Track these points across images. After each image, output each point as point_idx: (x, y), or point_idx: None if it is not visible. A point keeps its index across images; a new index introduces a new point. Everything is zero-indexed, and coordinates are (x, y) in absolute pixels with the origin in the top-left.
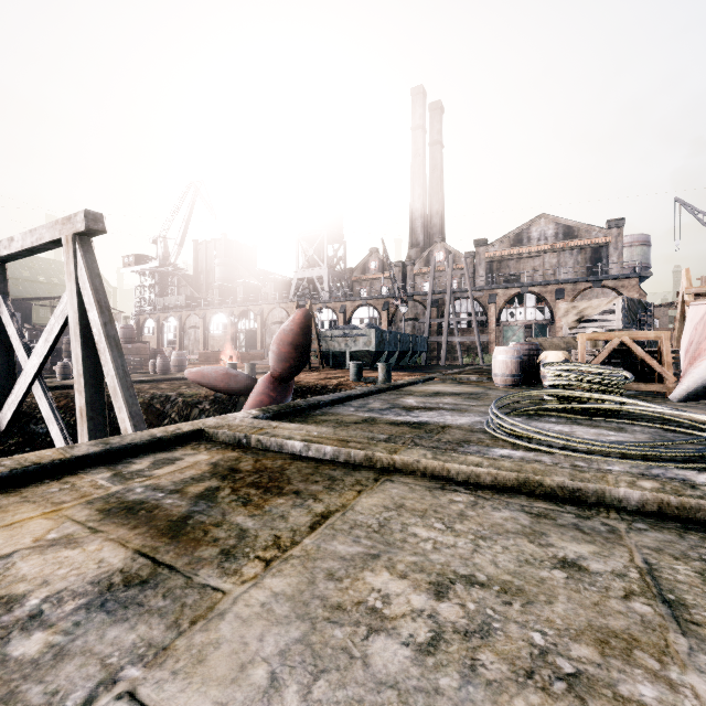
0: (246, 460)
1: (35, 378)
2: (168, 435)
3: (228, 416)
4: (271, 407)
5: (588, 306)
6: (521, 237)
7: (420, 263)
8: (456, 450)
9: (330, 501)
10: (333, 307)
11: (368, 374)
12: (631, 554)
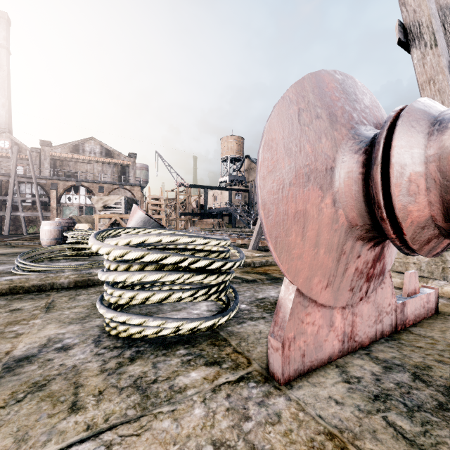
0: None
1: None
2: None
3: None
4: None
5: (109, 199)
6: (78, 148)
7: None
8: None
9: None
10: None
11: None
12: (49, 300)
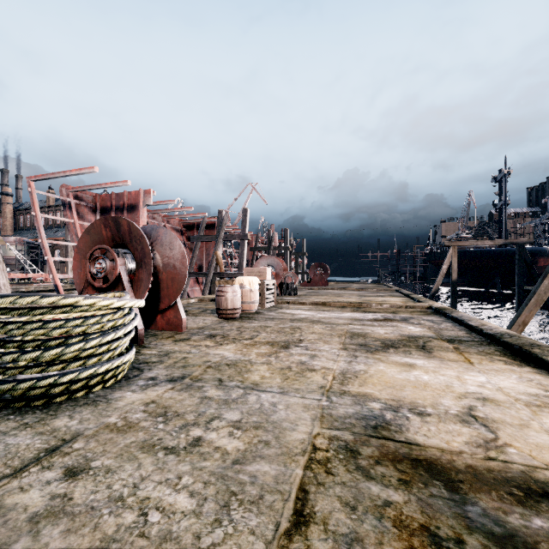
0: None
1: None
2: None
3: None
4: None
5: None
6: None
7: None
8: None
9: None
10: None
11: None
12: None
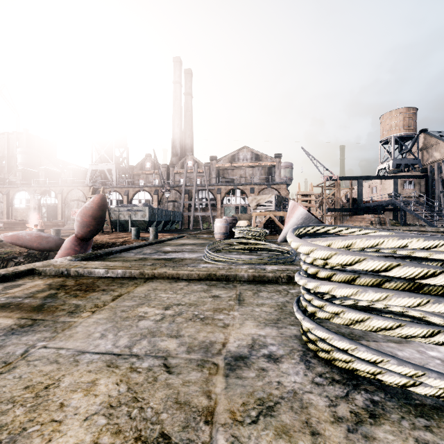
0: (69, 281)
1: None
2: (10, 272)
3: (51, 260)
4: (80, 255)
5: (261, 198)
6: (234, 157)
7: (178, 166)
8: (184, 266)
9: (121, 291)
10: (120, 191)
11: (144, 235)
12: (237, 291)
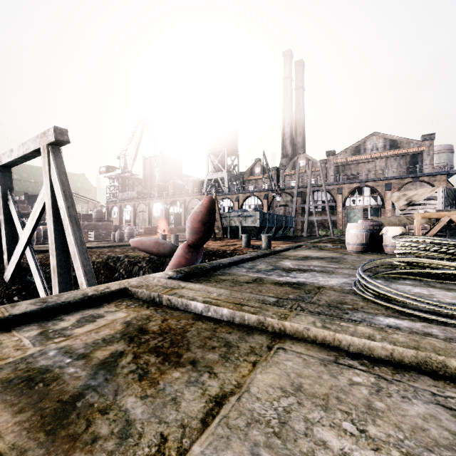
0: (155, 319)
1: (27, 245)
2: (97, 293)
3: (149, 276)
4: (183, 269)
5: (415, 193)
6: (359, 149)
7: (289, 167)
8: (341, 317)
9: (225, 377)
10: (231, 197)
11: (255, 242)
12: None
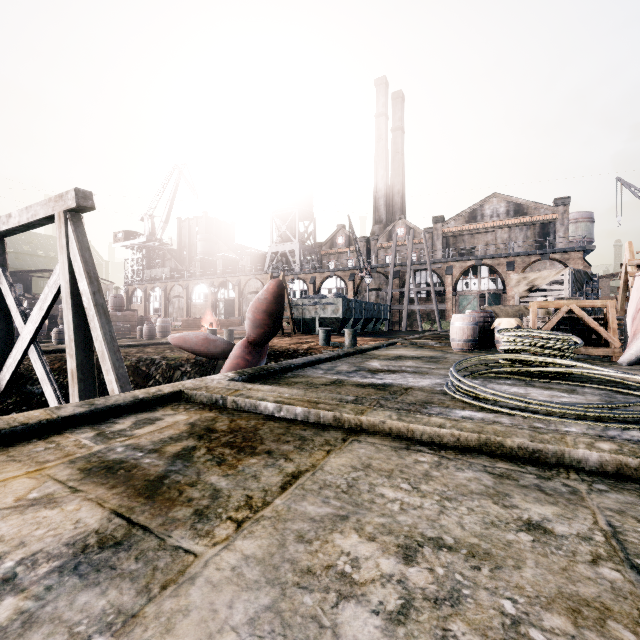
0: (222, 420)
1: (31, 343)
2: (149, 396)
3: (206, 378)
4: (247, 370)
5: (538, 276)
6: (475, 214)
7: (383, 238)
8: (419, 411)
9: (300, 461)
10: (304, 278)
11: (336, 339)
12: (594, 516)
